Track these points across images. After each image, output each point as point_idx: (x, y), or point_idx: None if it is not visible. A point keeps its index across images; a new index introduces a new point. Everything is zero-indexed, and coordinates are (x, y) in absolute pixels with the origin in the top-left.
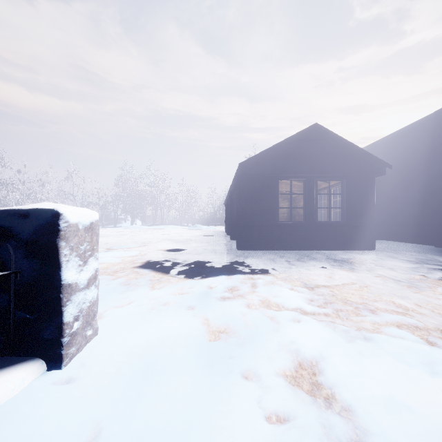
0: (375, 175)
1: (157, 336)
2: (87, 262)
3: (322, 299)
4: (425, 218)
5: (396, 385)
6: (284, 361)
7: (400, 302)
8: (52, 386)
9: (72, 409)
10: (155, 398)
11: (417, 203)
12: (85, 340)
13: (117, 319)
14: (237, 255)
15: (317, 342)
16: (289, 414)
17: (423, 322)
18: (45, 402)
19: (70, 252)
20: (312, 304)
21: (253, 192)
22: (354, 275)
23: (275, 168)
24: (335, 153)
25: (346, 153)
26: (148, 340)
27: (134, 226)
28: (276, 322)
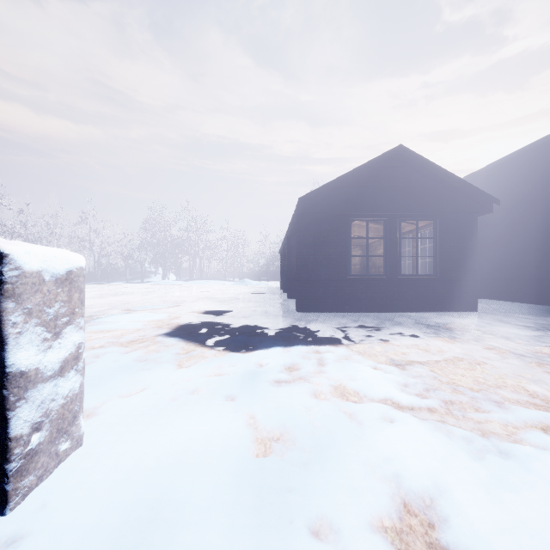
0: (477, 214)
1: (173, 451)
2: (60, 334)
3: (421, 384)
4: (540, 270)
5: None
6: (378, 499)
7: (533, 389)
8: None
9: None
10: None
11: (530, 251)
12: (57, 460)
13: (118, 418)
14: (296, 319)
15: (427, 461)
16: None
17: None
18: None
19: (24, 318)
20: (407, 392)
21: (317, 236)
22: (458, 346)
23: (347, 204)
24: (425, 185)
25: (440, 185)
26: (159, 457)
27: (166, 281)
28: (358, 423)
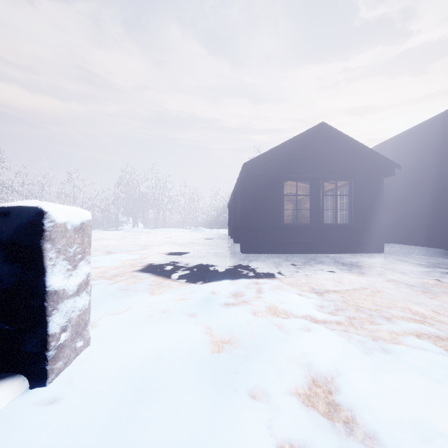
0: (383, 176)
1: (154, 348)
2: (77, 266)
3: (333, 305)
4: (434, 220)
5: (426, 406)
6: (295, 377)
7: (416, 309)
8: (33, 407)
9: (52, 437)
10: (149, 423)
11: (426, 205)
12: (75, 353)
13: (112, 328)
14: (241, 259)
15: (331, 354)
16: (304, 443)
17: (444, 331)
18: (22, 428)
19: (56, 255)
20: (322, 311)
21: (257, 193)
22: (364, 279)
23: (281, 168)
24: (342, 153)
25: (354, 153)
26: (145, 352)
27: (135, 229)
28: (285, 332)
